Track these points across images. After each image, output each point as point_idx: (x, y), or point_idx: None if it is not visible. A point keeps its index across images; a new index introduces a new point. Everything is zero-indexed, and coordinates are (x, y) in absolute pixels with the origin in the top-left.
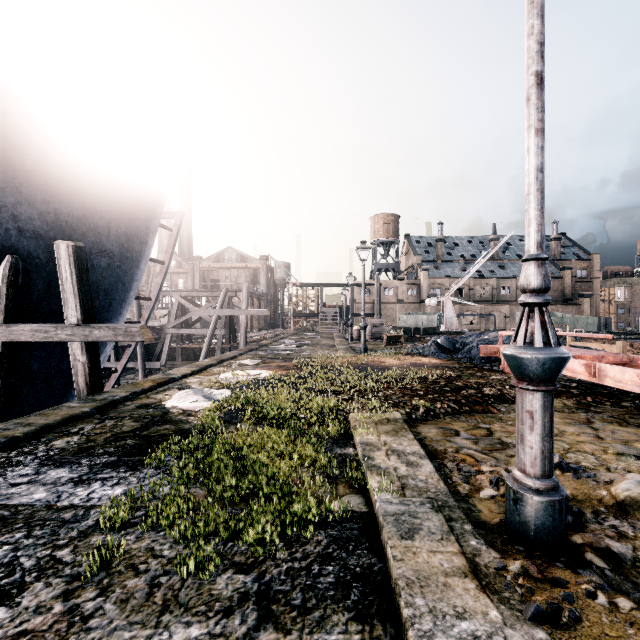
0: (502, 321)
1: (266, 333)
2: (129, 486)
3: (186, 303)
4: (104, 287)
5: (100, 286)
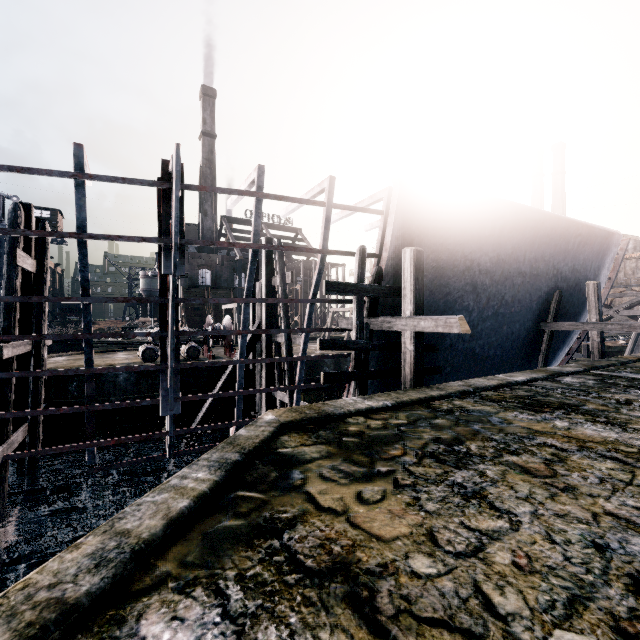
0: None
1: None
2: None
3: None
4: (581, 300)
5: (580, 300)
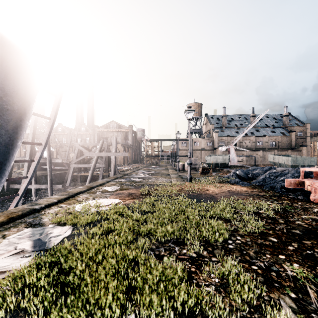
0: (258, 159)
1: (131, 166)
2: None
3: (82, 149)
4: None
5: None
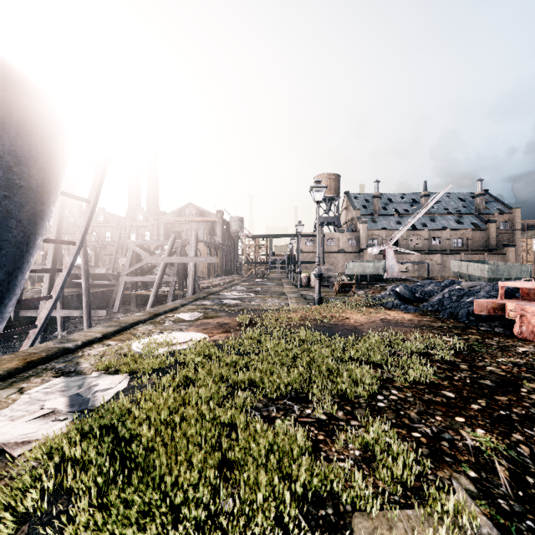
0: (434, 268)
1: (221, 279)
2: None
3: (140, 251)
4: None
5: None
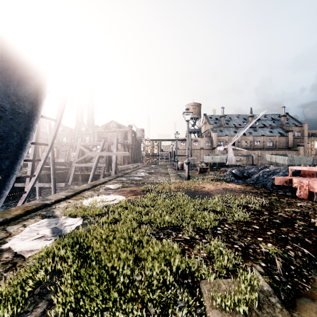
0: (256, 159)
1: (131, 165)
2: None
3: (84, 149)
4: None
5: None
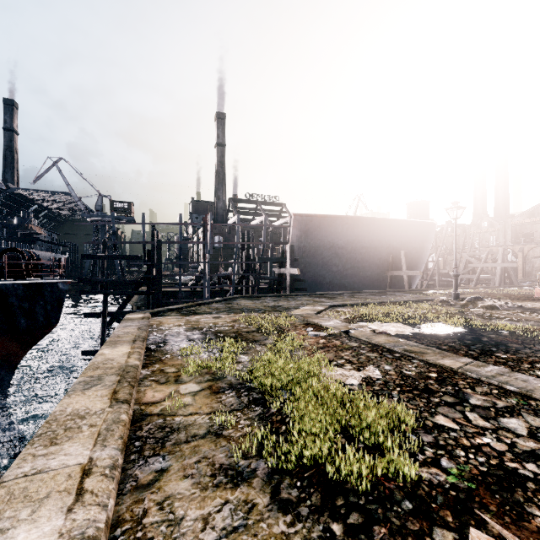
0: None
1: None
2: (409, 295)
3: (471, 259)
4: (414, 259)
5: (413, 259)
